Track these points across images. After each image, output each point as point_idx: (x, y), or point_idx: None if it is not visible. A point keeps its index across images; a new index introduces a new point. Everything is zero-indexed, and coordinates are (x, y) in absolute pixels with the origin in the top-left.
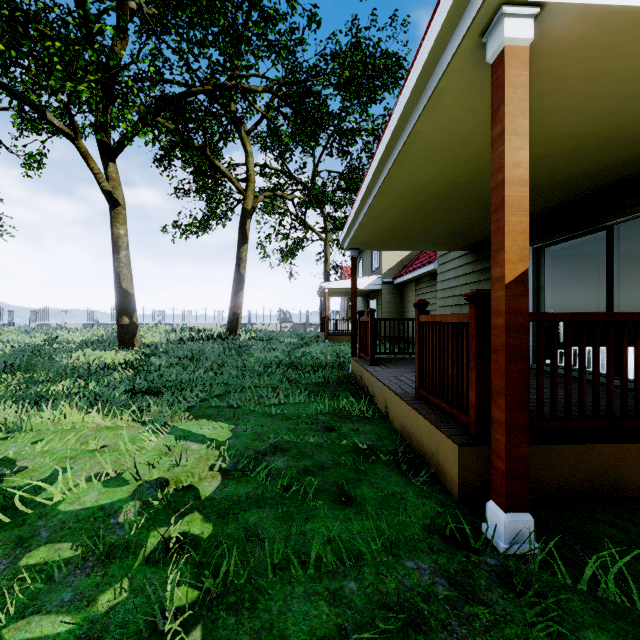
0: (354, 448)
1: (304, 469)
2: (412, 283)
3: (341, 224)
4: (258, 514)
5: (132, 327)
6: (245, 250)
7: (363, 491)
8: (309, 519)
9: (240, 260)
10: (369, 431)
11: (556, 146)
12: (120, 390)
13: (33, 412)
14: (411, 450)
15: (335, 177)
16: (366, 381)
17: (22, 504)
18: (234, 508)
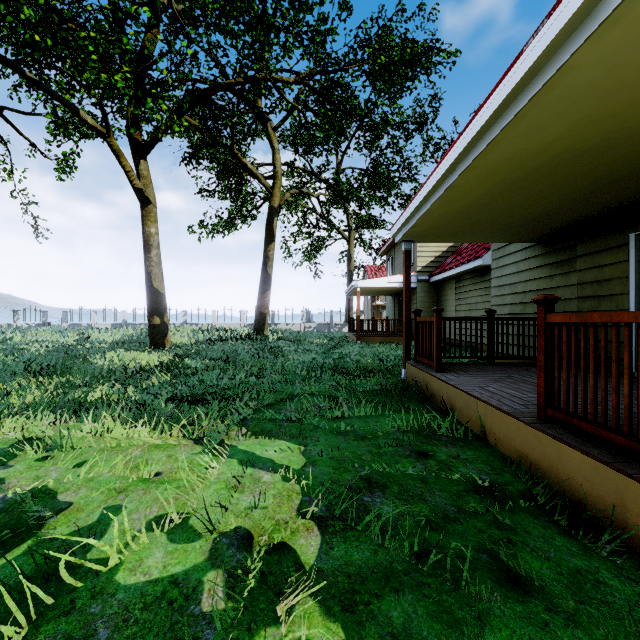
0: (471, 485)
1: (423, 519)
2: (451, 281)
3: (367, 221)
4: (400, 605)
5: (163, 327)
6: (272, 249)
7: (530, 564)
8: (484, 622)
9: (267, 259)
10: (474, 459)
11: None
12: (161, 397)
13: (72, 423)
14: (565, 496)
15: (360, 173)
16: (436, 390)
17: (68, 569)
18: (359, 591)
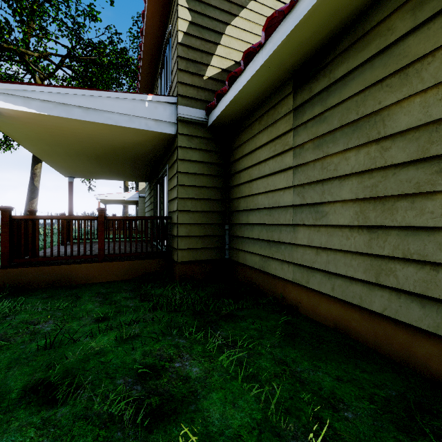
0: None
1: None
2: None
3: None
4: None
5: None
6: (39, 168)
7: None
8: None
9: (34, 175)
10: None
11: (92, 144)
12: None
13: None
14: None
15: None
16: None
17: None
18: None
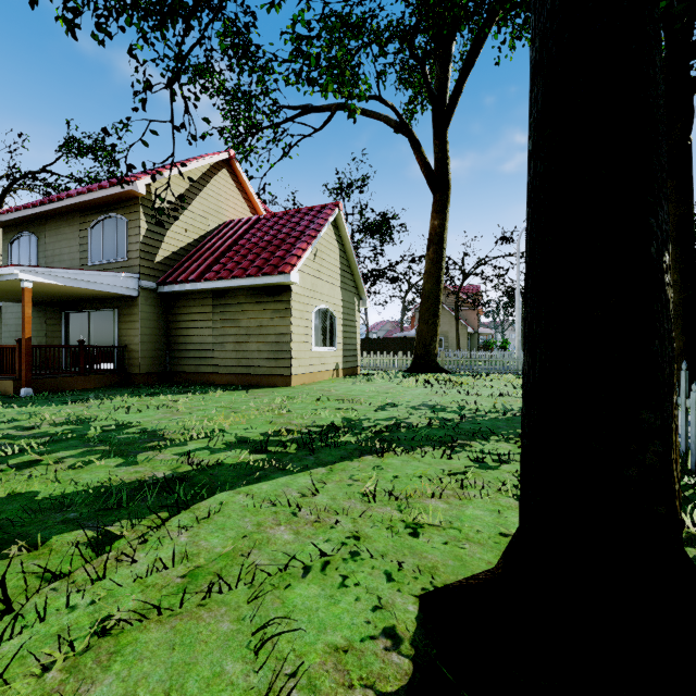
0: None
1: None
2: None
3: None
4: None
5: None
6: None
7: None
8: None
9: None
10: None
11: (56, 291)
12: None
13: None
14: None
15: None
16: None
17: None
18: None
